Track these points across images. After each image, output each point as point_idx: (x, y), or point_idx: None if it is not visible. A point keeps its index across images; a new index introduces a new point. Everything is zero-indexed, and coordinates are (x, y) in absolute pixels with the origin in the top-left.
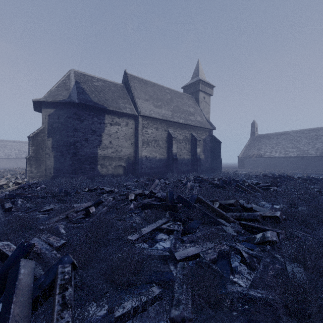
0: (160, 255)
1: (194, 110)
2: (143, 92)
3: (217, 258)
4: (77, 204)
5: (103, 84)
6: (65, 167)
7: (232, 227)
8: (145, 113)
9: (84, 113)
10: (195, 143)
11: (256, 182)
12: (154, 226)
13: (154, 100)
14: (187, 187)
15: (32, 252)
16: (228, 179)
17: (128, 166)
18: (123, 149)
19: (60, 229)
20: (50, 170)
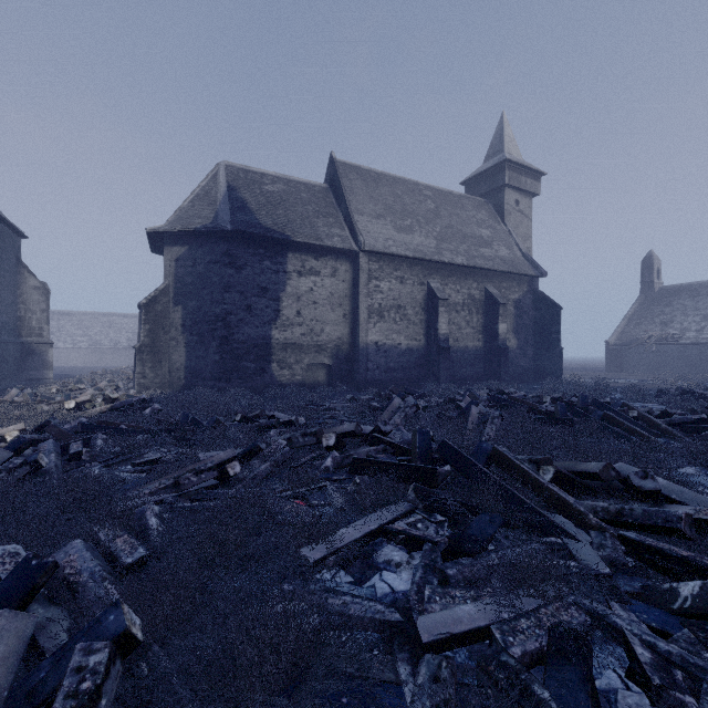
0: (375, 618)
1: (491, 233)
2: (370, 198)
3: (546, 652)
4: (206, 453)
5: (284, 188)
6: (207, 367)
7: (596, 546)
8: (375, 245)
9: (244, 251)
10: (493, 311)
11: (662, 411)
12: (372, 523)
13: (395, 216)
14: (470, 420)
15: (61, 579)
16: (580, 400)
17: (337, 366)
18: (327, 327)
19: (149, 516)
20: (179, 372)
